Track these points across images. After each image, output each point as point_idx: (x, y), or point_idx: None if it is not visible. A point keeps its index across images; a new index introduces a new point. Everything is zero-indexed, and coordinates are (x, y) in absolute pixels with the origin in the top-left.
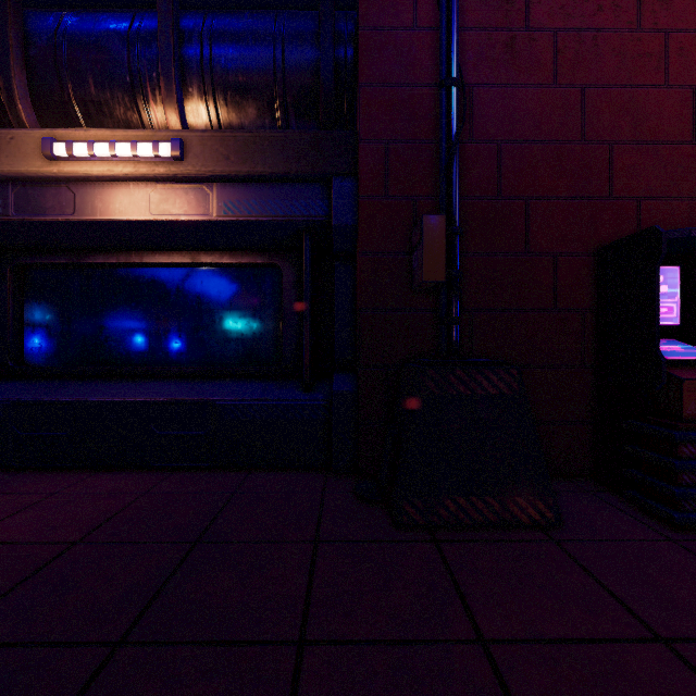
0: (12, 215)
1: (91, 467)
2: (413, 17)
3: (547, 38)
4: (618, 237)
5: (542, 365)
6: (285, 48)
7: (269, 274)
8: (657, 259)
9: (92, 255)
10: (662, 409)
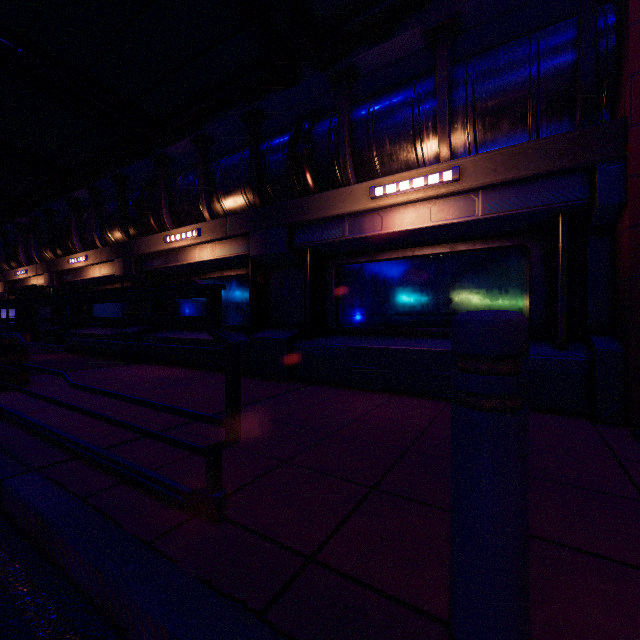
0: (347, 236)
1: (392, 391)
2: None
3: None
4: None
5: None
6: (540, 67)
7: (513, 253)
8: None
9: (381, 254)
10: None
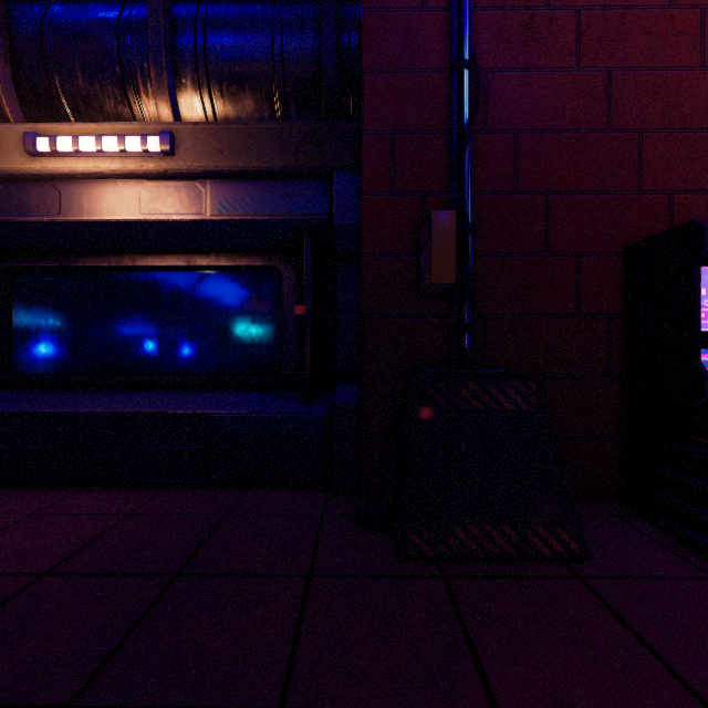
0: None
1: (78, 483)
2: None
3: (569, 17)
4: (648, 235)
5: (563, 376)
6: (284, 34)
7: (269, 278)
8: (697, 257)
9: (83, 258)
10: (702, 427)
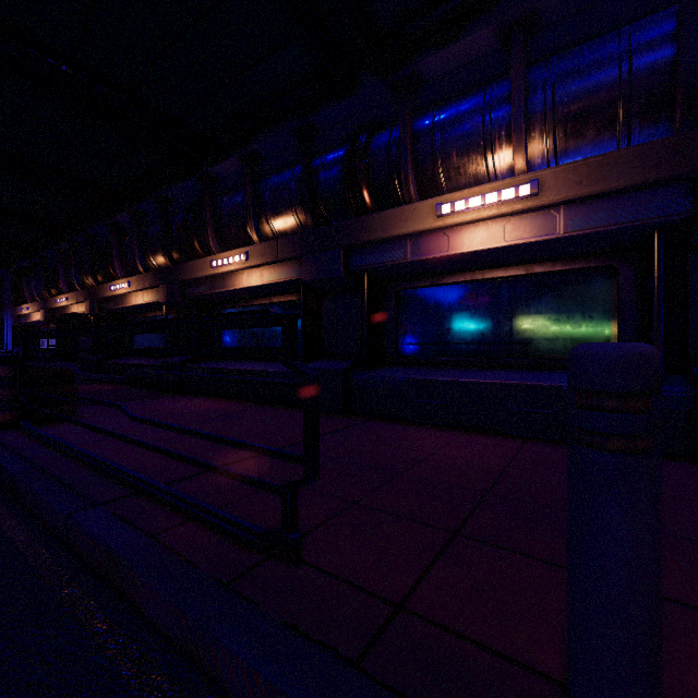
0: (409, 258)
1: (460, 427)
2: None
3: None
4: None
5: None
6: (632, 65)
7: (599, 275)
8: None
9: (446, 277)
10: None
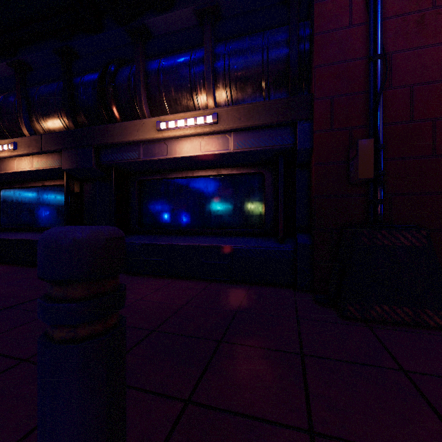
0: (142, 158)
1: (174, 276)
2: (349, 20)
3: None
4: None
5: None
6: (268, 53)
7: (256, 178)
8: None
9: (171, 173)
10: None
